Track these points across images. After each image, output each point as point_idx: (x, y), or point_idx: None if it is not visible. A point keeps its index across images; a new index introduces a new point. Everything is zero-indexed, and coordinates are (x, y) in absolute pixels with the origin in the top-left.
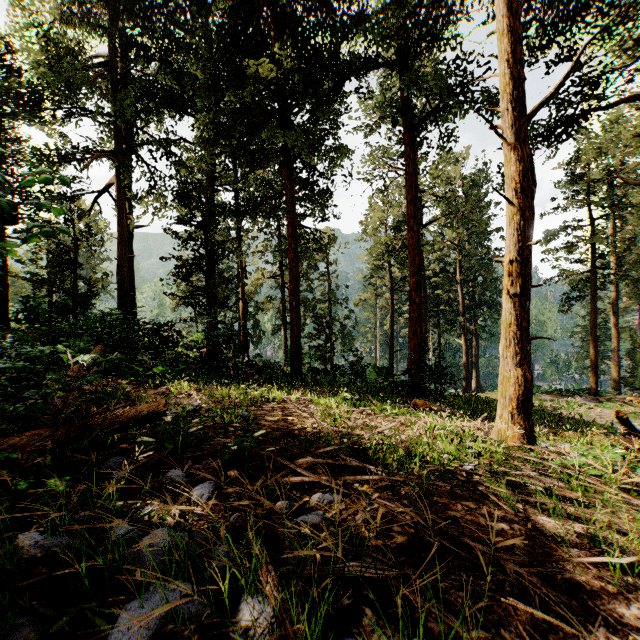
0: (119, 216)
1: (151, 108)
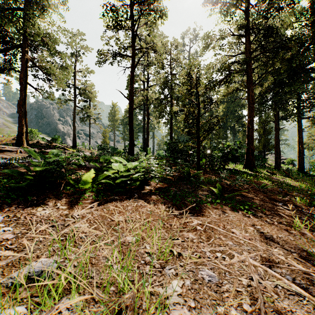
0: None
1: None
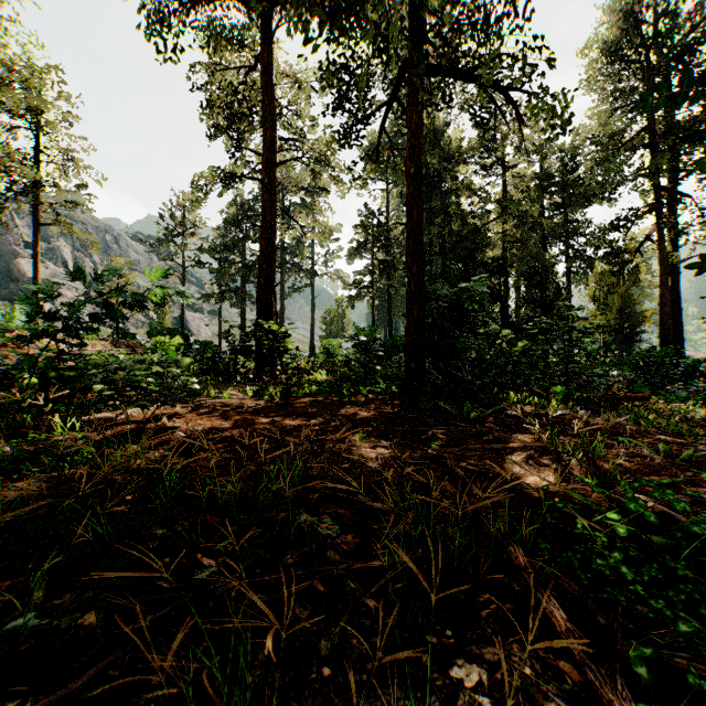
0: (660, 260)
1: (696, 142)
